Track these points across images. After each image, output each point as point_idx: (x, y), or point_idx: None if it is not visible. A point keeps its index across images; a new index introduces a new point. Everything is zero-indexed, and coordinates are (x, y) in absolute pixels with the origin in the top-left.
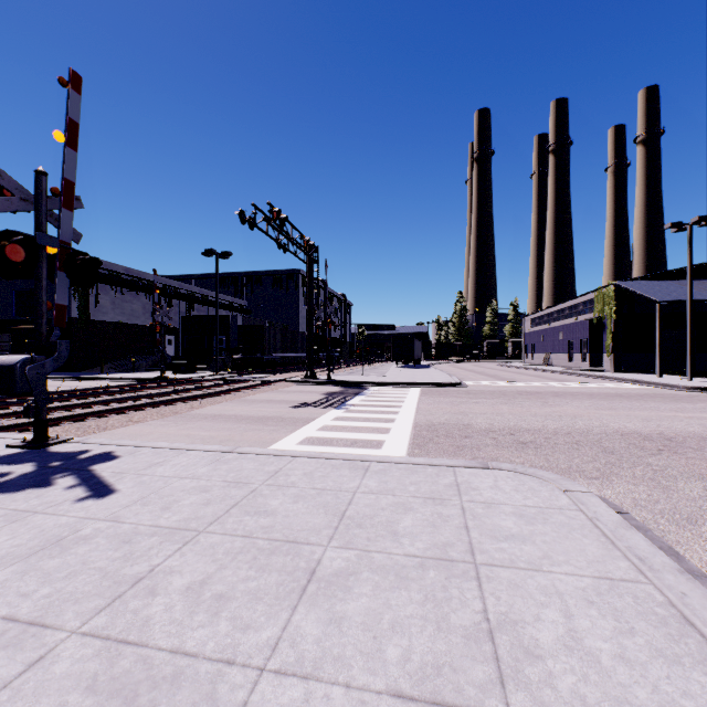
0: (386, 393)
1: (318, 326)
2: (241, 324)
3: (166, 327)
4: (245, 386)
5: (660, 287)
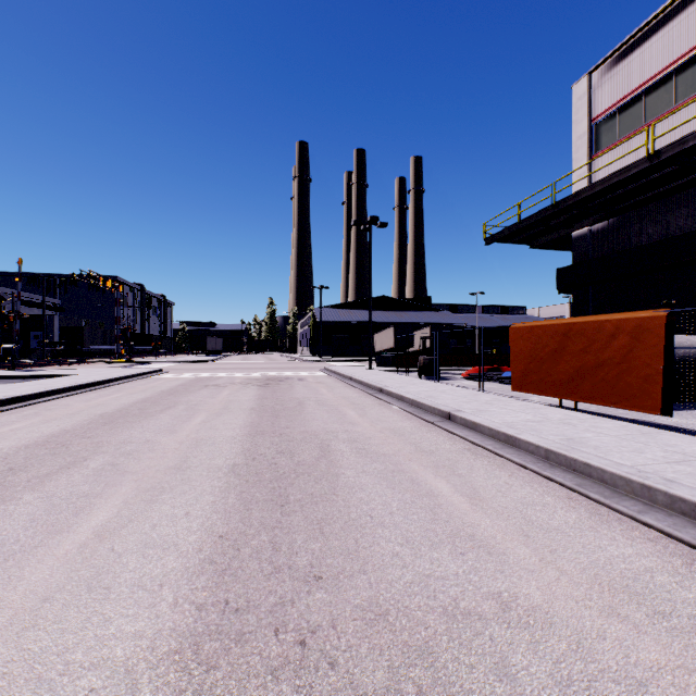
0: (158, 365)
1: (123, 330)
2: (58, 322)
3: (2, 328)
4: (74, 362)
5: (328, 313)
